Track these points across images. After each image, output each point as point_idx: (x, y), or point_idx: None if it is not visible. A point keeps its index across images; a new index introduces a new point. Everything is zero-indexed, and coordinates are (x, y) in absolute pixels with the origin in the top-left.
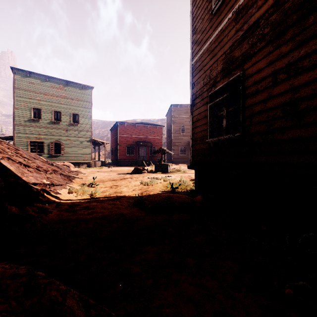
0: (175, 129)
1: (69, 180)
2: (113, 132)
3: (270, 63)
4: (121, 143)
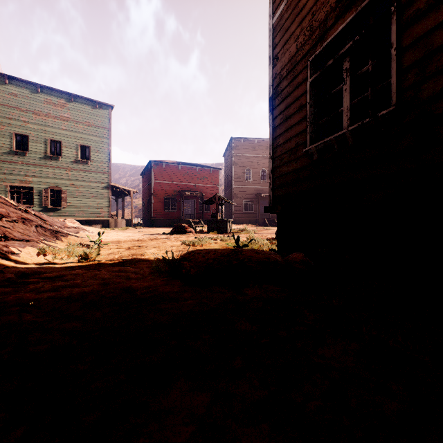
0: (237, 173)
1: (53, 237)
2: (145, 178)
3: None
4: (157, 193)
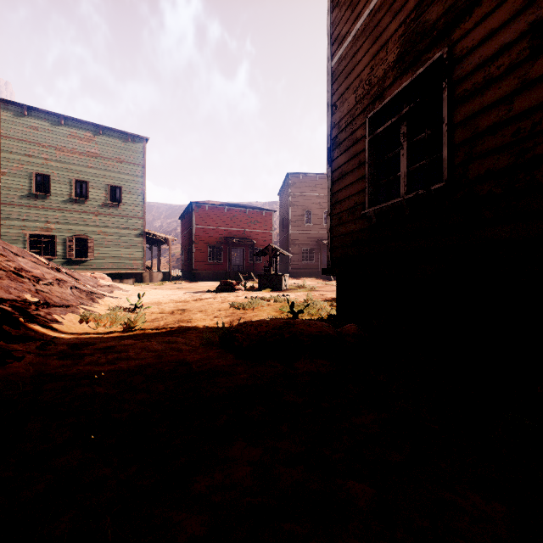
0: (295, 216)
1: (89, 299)
2: (184, 222)
3: (523, 6)
4: (199, 240)
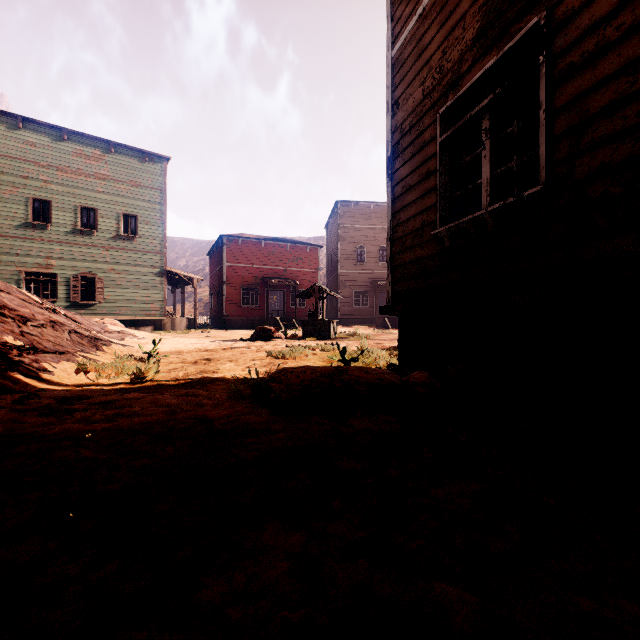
0: (345, 252)
1: (92, 346)
2: (213, 260)
3: None
4: (231, 281)
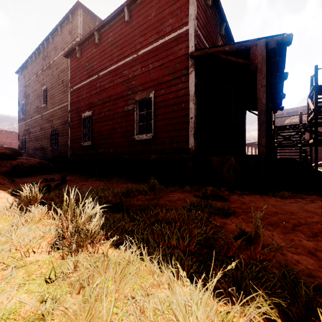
0: None
1: None
2: None
3: (28, 139)
4: None
